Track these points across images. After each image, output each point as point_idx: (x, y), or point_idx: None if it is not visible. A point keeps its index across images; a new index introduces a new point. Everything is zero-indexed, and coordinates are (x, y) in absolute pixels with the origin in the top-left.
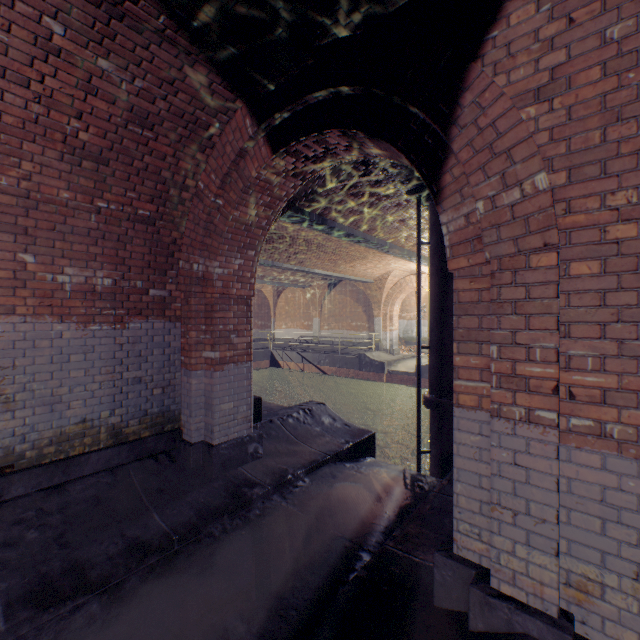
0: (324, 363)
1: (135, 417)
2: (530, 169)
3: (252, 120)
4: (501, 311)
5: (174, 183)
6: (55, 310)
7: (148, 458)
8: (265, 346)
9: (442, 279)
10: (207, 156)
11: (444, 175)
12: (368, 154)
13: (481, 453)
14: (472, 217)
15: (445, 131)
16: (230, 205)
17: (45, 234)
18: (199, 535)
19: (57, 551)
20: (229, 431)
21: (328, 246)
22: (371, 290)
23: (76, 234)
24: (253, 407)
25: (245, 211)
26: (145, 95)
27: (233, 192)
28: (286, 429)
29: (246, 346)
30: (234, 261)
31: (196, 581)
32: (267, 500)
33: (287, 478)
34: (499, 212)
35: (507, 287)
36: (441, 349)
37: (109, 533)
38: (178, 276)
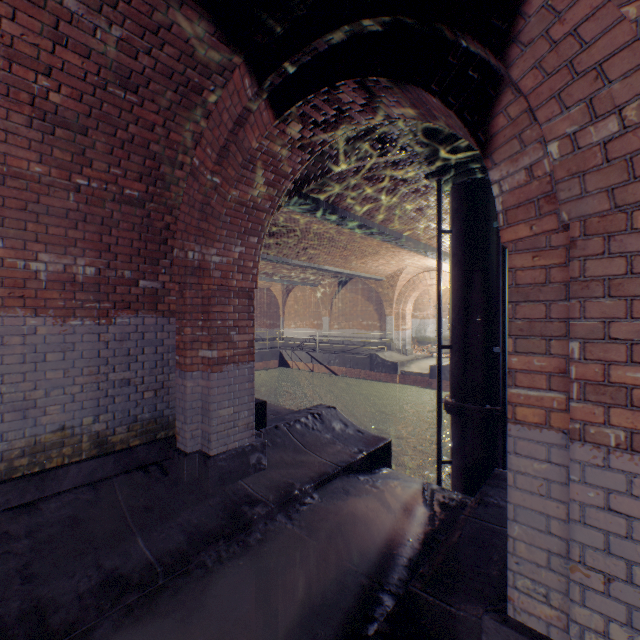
0: (334, 363)
1: (123, 424)
2: (636, 86)
3: (251, 79)
4: (586, 293)
5: (165, 159)
6: (28, 302)
7: (137, 470)
8: (274, 346)
9: (466, 271)
10: (202, 127)
11: (496, 117)
12: (388, 115)
13: (549, 487)
14: (537, 169)
15: (500, 54)
16: (228, 183)
17: (14, 214)
18: (189, 565)
19: (18, 587)
20: (228, 440)
21: (338, 240)
22: (383, 288)
23: (52, 215)
24: (257, 412)
25: (245, 190)
26: (125, 48)
27: (231, 168)
28: (293, 436)
29: (248, 344)
30: (234, 248)
31: (180, 630)
32: (270, 521)
33: (293, 494)
34: (584, 154)
35: (596, 259)
36: (465, 348)
37: (83, 563)
38: (172, 266)
